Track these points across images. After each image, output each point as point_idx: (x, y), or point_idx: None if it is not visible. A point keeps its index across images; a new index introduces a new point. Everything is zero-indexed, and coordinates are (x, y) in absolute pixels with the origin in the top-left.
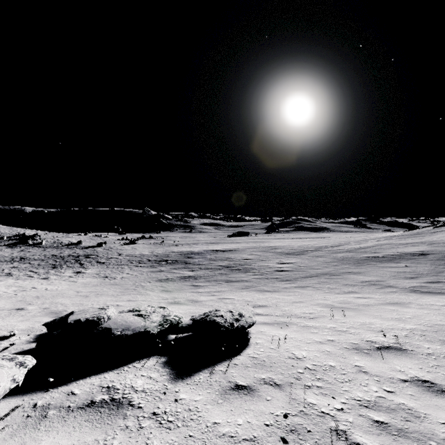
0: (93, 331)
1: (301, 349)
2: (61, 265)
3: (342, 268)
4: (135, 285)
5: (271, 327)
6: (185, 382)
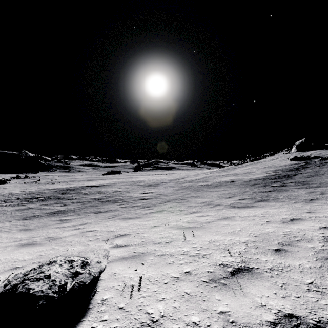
0: None
1: (158, 299)
2: None
3: (186, 193)
4: None
5: (127, 264)
6: None
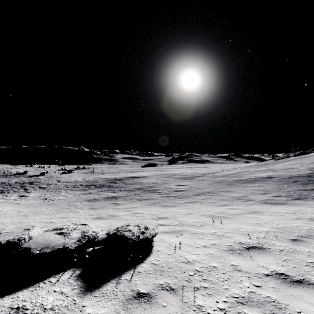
0: (12, 252)
1: (191, 253)
2: (8, 190)
3: (219, 188)
4: (69, 205)
5: (170, 235)
6: (94, 294)
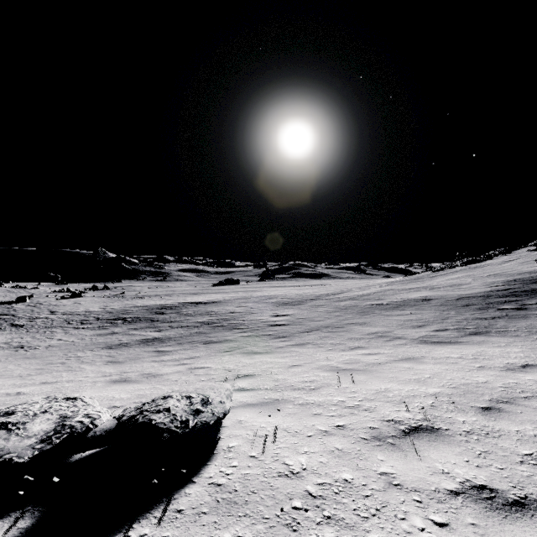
0: None
1: (299, 451)
2: None
3: (345, 318)
4: (67, 356)
5: (256, 412)
6: None
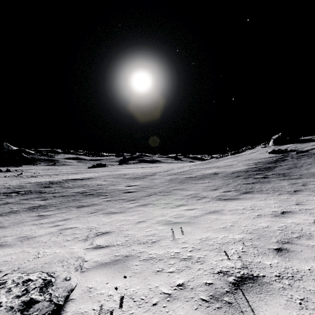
0: None
1: None
2: None
3: (171, 186)
4: None
5: (107, 274)
6: None
